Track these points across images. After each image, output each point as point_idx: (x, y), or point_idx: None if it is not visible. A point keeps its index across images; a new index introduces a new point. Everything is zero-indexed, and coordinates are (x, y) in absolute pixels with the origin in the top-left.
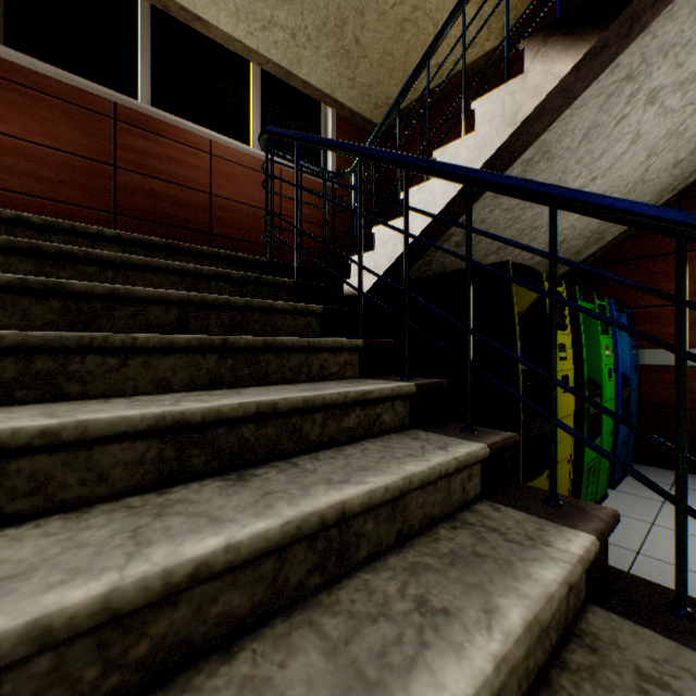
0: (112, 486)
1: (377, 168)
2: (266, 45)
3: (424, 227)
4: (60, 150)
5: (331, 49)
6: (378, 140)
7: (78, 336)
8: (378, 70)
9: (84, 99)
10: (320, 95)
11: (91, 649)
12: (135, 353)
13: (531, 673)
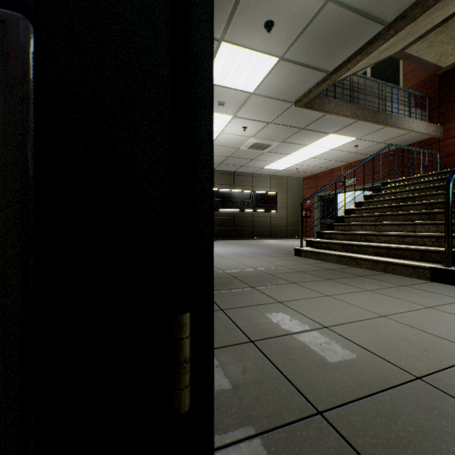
0: (417, 210)
1: None
2: None
3: None
4: None
5: None
6: None
7: (424, 194)
8: None
9: None
10: None
11: (402, 217)
12: (434, 195)
13: (439, 231)
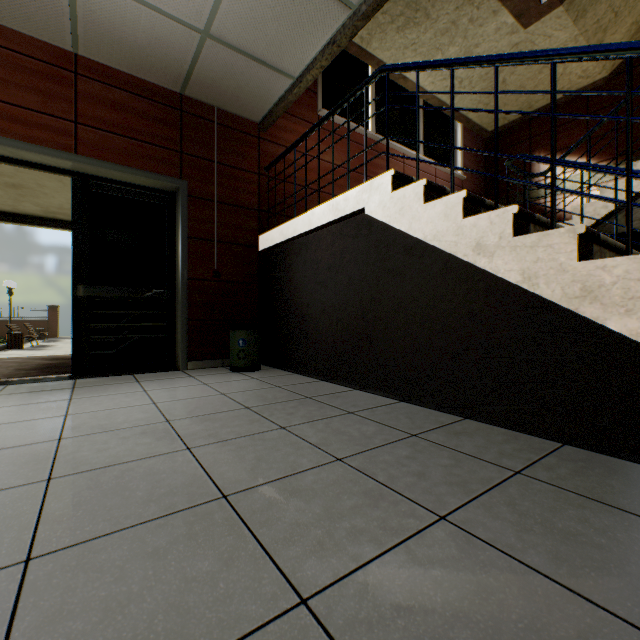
0: None
1: (485, 163)
2: (439, 88)
3: (618, 206)
4: (345, 168)
5: (482, 87)
6: (486, 143)
7: None
8: (509, 97)
9: (353, 137)
10: (457, 115)
11: None
12: None
13: None
